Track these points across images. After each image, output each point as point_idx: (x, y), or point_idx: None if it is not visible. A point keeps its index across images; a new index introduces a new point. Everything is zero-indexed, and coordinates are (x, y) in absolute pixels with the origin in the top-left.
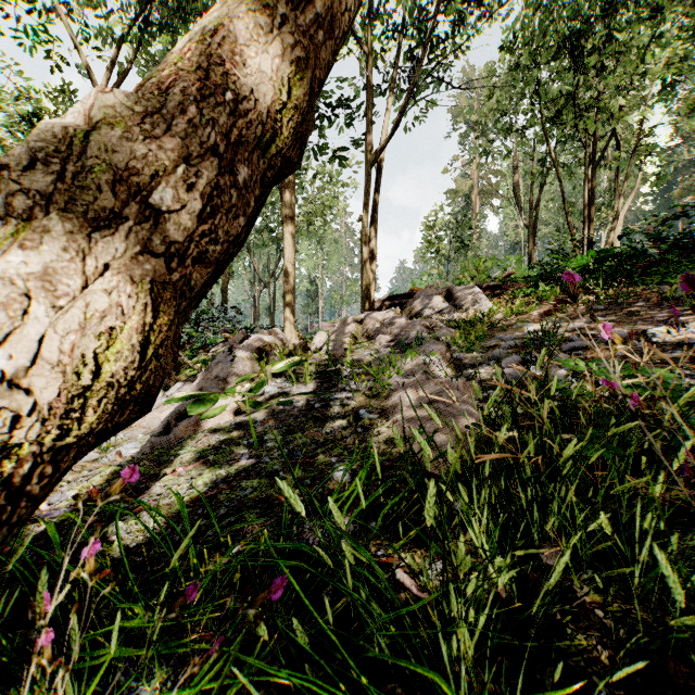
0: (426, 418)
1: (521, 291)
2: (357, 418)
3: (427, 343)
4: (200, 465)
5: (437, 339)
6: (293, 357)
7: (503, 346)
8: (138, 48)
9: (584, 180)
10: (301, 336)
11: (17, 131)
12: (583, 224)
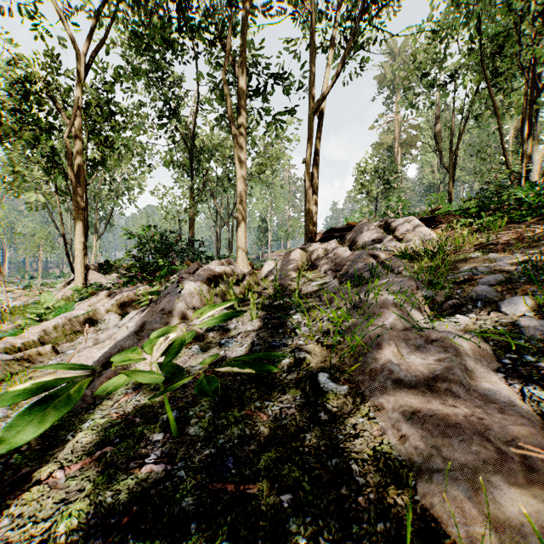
0: (443, 421)
1: (461, 222)
2: (316, 388)
3: (387, 277)
4: (91, 463)
5: (390, 270)
6: (228, 303)
7: (483, 282)
8: (113, 19)
9: (523, 114)
10: (252, 264)
11: (17, 95)
12: (521, 157)
